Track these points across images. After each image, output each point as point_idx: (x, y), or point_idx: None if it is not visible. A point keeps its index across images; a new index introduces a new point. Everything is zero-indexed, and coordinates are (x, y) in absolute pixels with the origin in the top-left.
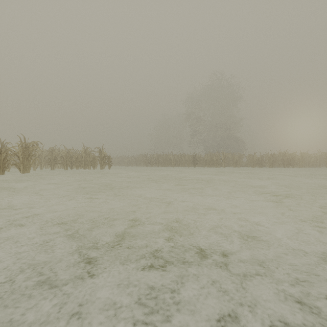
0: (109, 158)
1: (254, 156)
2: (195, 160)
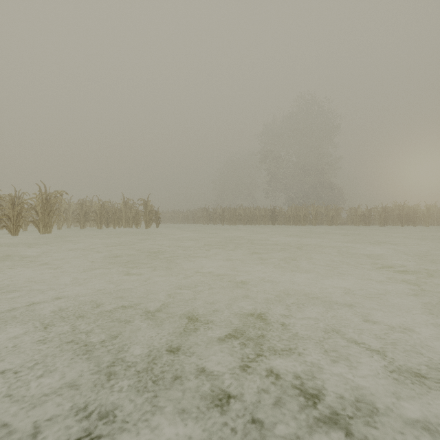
0: (157, 213)
1: (357, 210)
2: (275, 216)
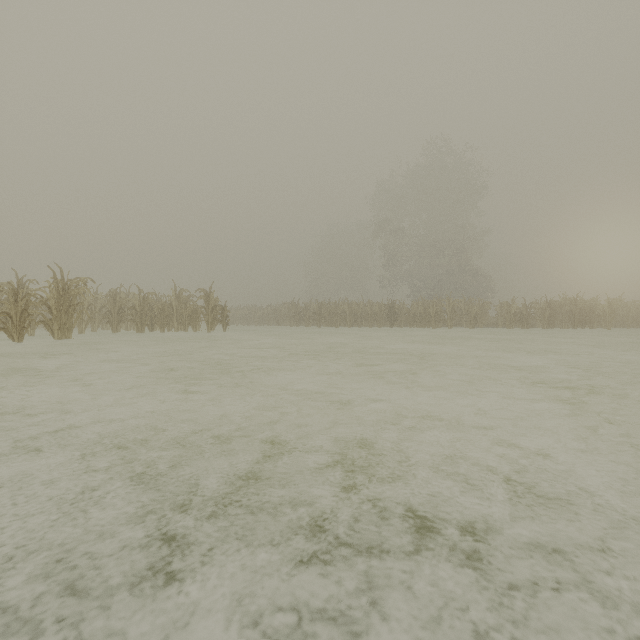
0: (224, 310)
1: (511, 306)
2: (394, 314)
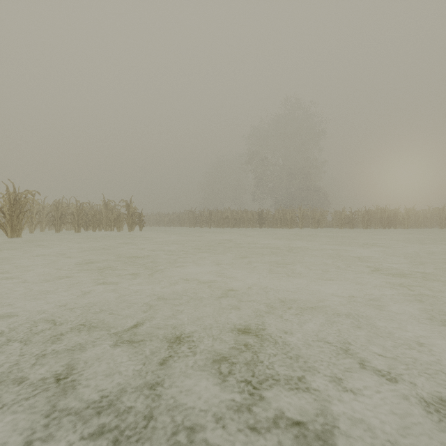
0: (141, 216)
1: (342, 213)
2: (262, 219)
